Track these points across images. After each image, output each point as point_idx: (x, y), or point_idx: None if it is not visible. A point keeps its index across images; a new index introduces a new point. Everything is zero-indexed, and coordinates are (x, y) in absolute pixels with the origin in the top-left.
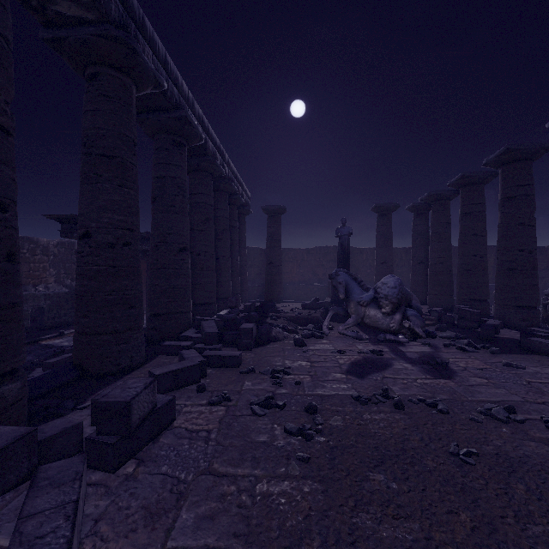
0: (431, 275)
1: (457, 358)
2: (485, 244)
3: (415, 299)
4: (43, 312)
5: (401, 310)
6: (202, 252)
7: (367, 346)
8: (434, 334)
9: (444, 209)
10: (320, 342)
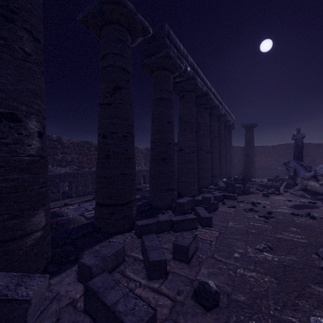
0: None
1: None
2: None
3: None
4: (145, 177)
5: None
6: (213, 152)
7: (307, 200)
8: None
9: None
10: (277, 196)
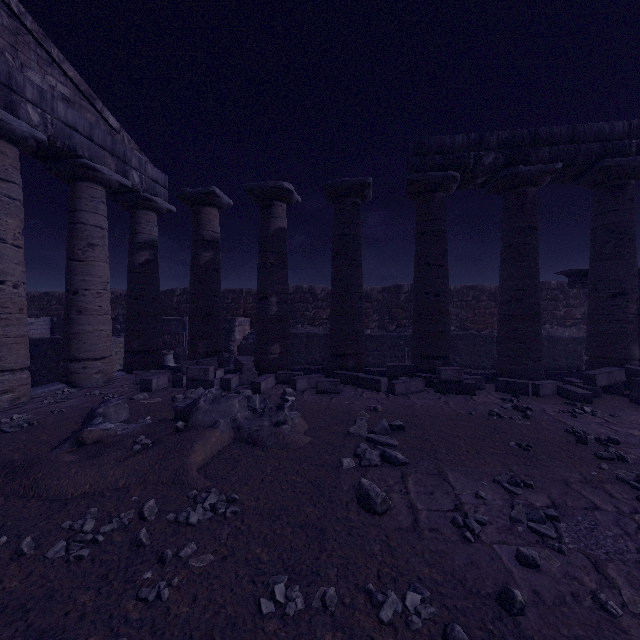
0: None
1: None
2: None
3: None
4: None
5: None
6: None
7: None
8: None
9: None
10: None
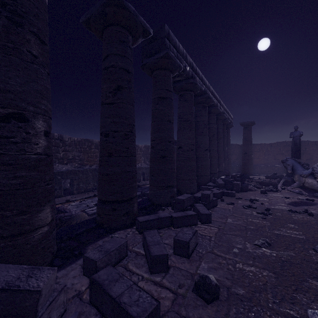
0: None
1: None
2: None
3: None
4: (144, 174)
5: None
6: (211, 150)
7: (305, 197)
8: None
9: None
10: (275, 193)
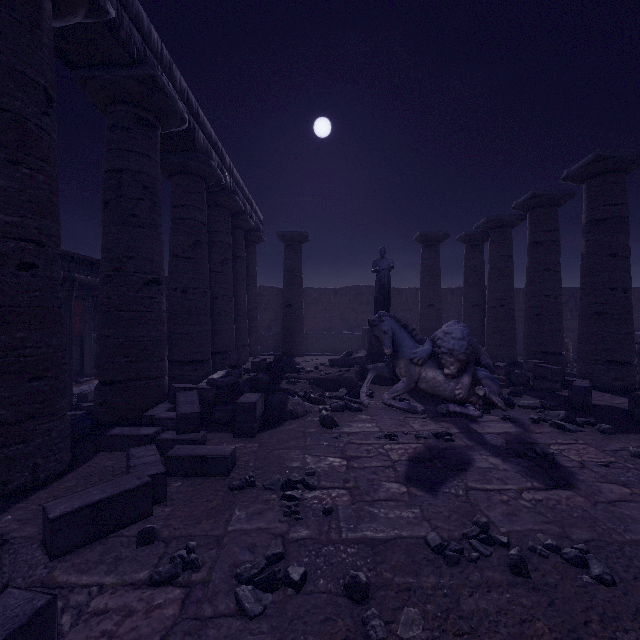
0: (490, 321)
1: (561, 445)
2: (560, 282)
3: (484, 354)
4: None
5: (469, 370)
6: (190, 289)
7: (426, 424)
8: (513, 402)
9: (506, 239)
10: (358, 419)
